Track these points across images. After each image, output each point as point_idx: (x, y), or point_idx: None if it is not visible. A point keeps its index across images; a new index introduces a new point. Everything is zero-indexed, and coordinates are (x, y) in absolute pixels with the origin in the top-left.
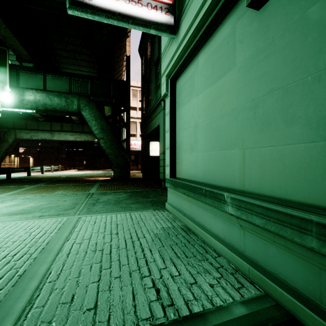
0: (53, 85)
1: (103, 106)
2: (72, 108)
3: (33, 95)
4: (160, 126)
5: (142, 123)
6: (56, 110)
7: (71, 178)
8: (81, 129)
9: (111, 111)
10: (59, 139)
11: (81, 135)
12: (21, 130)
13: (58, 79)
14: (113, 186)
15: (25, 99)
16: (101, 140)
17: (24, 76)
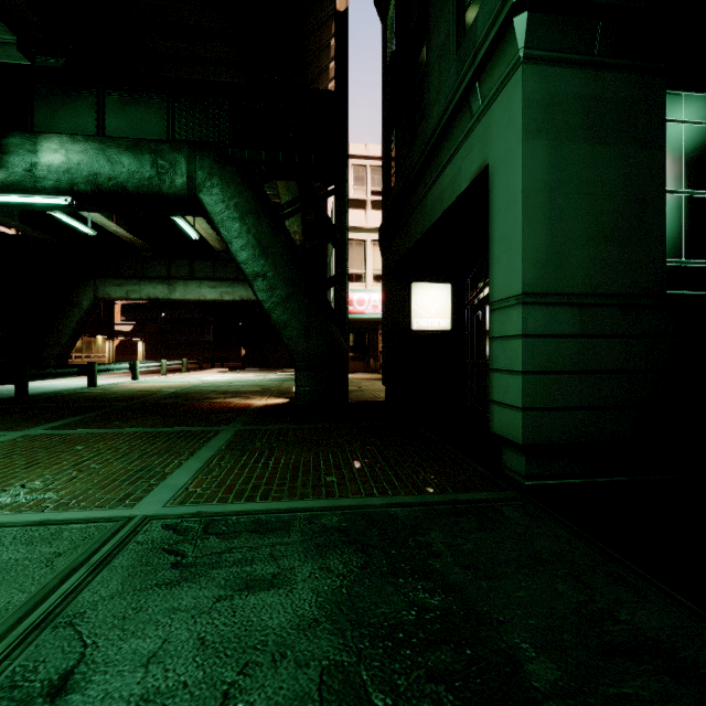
0: (124, 124)
1: (268, 181)
2: (171, 185)
3: (62, 150)
4: (492, 170)
5: (387, 220)
6: (126, 194)
7: (179, 396)
8: (235, 272)
9: (300, 220)
10: (185, 297)
11: (234, 287)
12: (107, 278)
13: (137, 105)
14: (277, 454)
15: (41, 163)
16: (257, 281)
17: (46, 100)
